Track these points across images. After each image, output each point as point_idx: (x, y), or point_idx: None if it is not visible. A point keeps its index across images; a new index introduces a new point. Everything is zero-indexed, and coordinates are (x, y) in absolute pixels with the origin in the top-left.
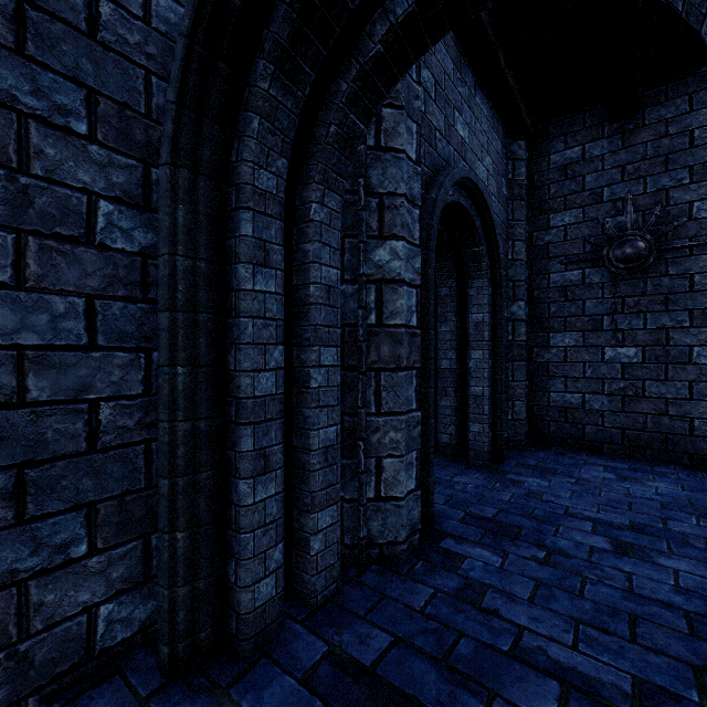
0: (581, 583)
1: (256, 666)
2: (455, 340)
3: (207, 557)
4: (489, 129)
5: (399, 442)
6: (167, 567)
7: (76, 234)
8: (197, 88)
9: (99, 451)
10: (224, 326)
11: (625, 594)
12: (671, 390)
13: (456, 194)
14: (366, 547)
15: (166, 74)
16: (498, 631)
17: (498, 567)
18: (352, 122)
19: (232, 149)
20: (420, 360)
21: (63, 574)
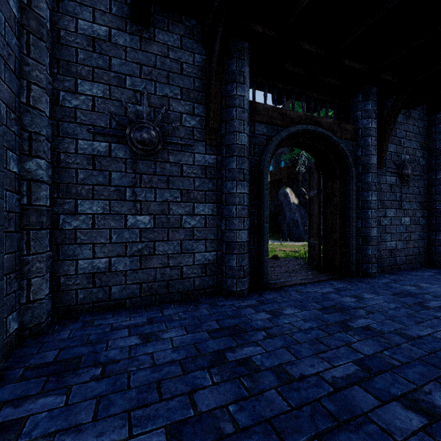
0: None
1: None
2: None
3: None
4: None
5: None
6: None
7: None
8: None
9: None
10: None
11: None
12: (171, 247)
13: None
14: None
15: None
16: None
17: None
18: None
19: None
20: None
21: None
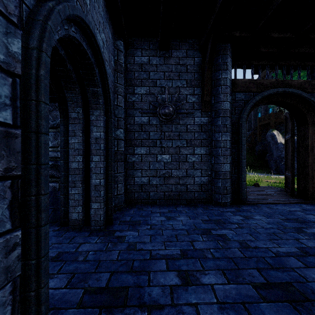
0: None
1: None
2: (82, 149)
3: None
4: (104, 18)
5: None
6: None
7: None
8: None
9: None
10: None
11: None
12: (180, 173)
13: (79, 35)
14: None
15: None
16: None
17: None
18: None
19: None
20: (20, 167)
21: None
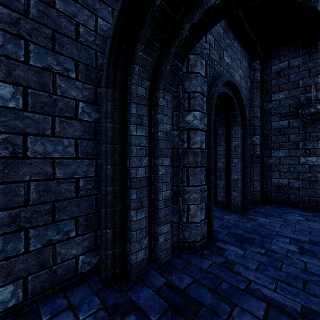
0: (281, 264)
1: (137, 284)
2: (225, 154)
3: (118, 240)
4: (241, 57)
5: (197, 198)
6: (104, 242)
7: (71, 115)
8: (115, 57)
9: (79, 197)
10: (125, 149)
11: (302, 271)
12: None
13: (224, 88)
14: (182, 242)
15: (103, 51)
16: (240, 281)
17: (242, 255)
18: (176, 63)
19: (128, 79)
20: (206, 163)
21: (67, 243)
